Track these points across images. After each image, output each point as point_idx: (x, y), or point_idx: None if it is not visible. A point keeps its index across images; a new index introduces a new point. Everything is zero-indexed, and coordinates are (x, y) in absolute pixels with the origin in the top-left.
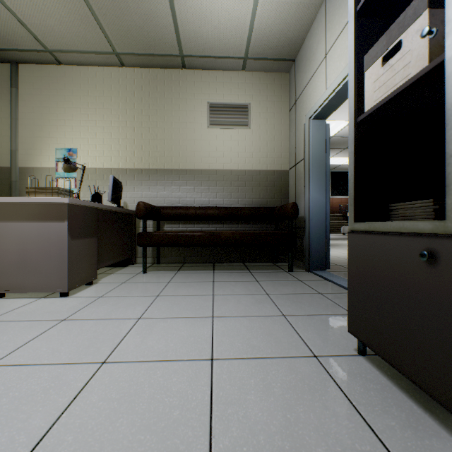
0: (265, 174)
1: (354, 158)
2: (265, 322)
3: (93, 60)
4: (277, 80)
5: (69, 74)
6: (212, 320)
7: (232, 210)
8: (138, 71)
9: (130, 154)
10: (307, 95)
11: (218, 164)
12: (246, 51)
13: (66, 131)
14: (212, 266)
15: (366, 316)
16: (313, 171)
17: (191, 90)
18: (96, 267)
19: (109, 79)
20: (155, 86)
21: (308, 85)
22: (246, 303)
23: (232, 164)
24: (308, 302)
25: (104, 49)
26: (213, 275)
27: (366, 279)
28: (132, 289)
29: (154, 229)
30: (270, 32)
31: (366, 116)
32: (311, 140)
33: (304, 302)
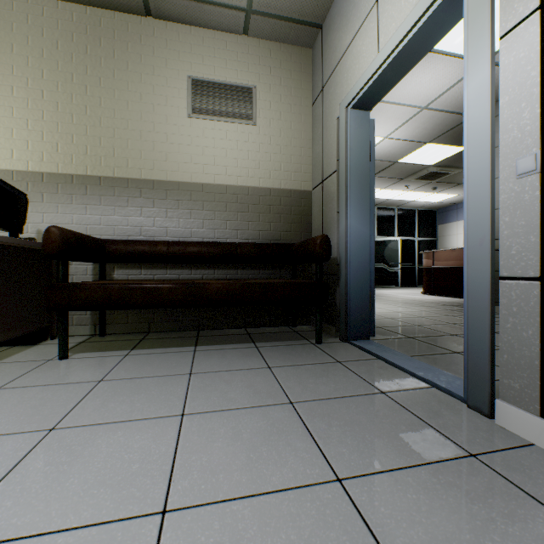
0: (279, 194)
1: None
2: (302, 520)
3: None
4: (295, 56)
5: None
6: (160, 530)
7: (227, 248)
8: (66, 7)
9: (49, 148)
10: (343, 72)
11: (206, 175)
12: None
13: None
14: (195, 337)
15: None
16: (352, 188)
17: (161, 52)
18: None
19: (7, 12)
20: (98, 37)
21: (346, 55)
22: (252, 437)
23: (228, 176)
24: (372, 422)
25: None
26: (193, 356)
27: None
28: (2, 409)
29: (95, 277)
30: None
31: None
32: (349, 139)
33: (366, 423)
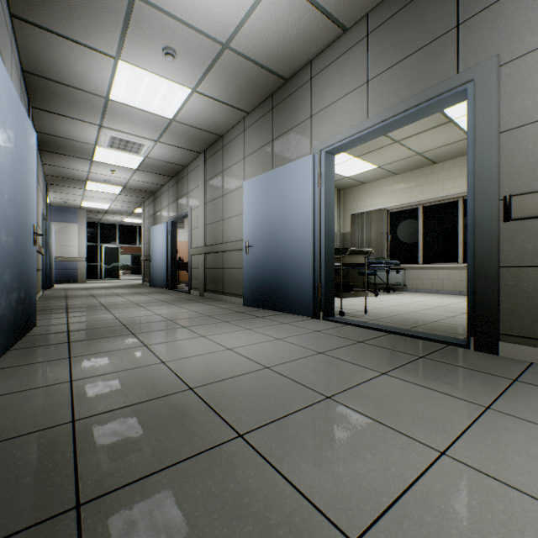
0: None
1: None
2: None
3: None
4: None
5: None
6: None
7: None
8: None
9: None
10: None
11: None
12: None
13: None
14: None
15: None
16: None
17: None
18: None
19: None
20: None
21: None
22: None
23: None
24: None
25: None
26: None
27: None
28: None
29: None
30: None
31: None
32: None
33: None
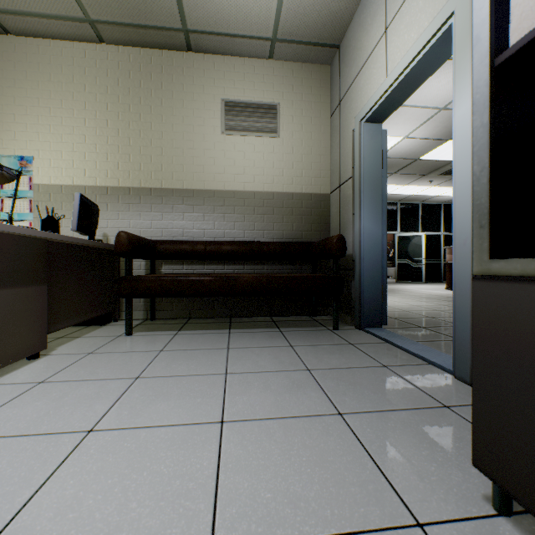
0: (300, 198)
1: (491, 135)
2: (312, 431)
3: (56, 29)
4: (315, 73)
5: (21, 49)
6: (221, 429)
7: (255, 246)
8: (124, 51)
9: (112, 166)
10: (357, 90)
11: (237, 183)
12: (274, 28)
13: (16, 130)
14: (229, 323)
15: (531, 452)
16: (365, 193)
17: (200, 81)
18: (45, 330)
19: (81, 59)
20: (149, 73)
21: (359, 75)
22: (278, 388)
23: (256, 183)
24: (372, 384)
25: (71, 12)
26: (229, 336)
27: (531, 375)
28: (99, 365)
29: (147, 271)
30: (308, 1)
31: (523, 46)
32: (363, 150)
33: (366, 384)
